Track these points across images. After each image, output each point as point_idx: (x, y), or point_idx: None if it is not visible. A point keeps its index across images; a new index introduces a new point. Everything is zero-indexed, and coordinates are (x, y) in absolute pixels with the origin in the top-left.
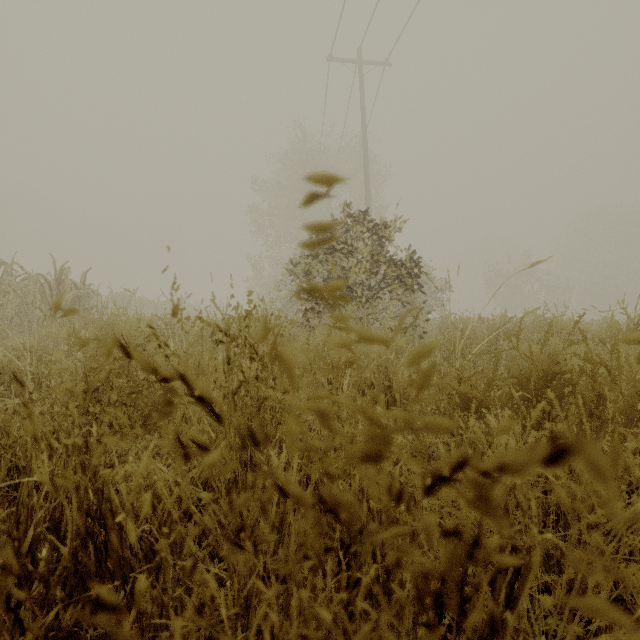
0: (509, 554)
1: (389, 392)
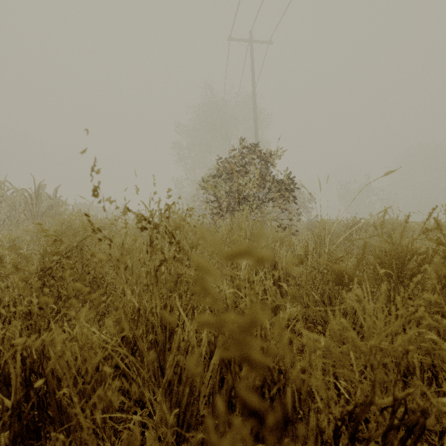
0: (402, 414)
1: (275, 271)
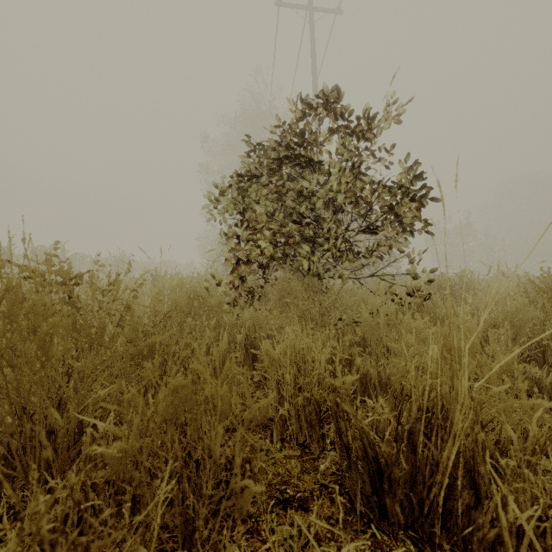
0: None
1: None
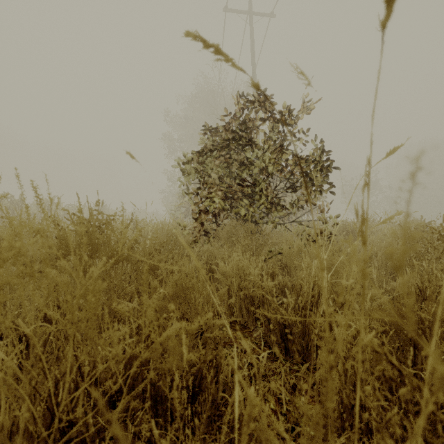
0: None
1: None
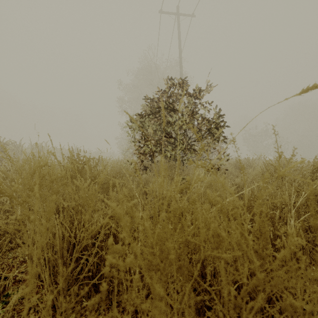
0: None
1: None
